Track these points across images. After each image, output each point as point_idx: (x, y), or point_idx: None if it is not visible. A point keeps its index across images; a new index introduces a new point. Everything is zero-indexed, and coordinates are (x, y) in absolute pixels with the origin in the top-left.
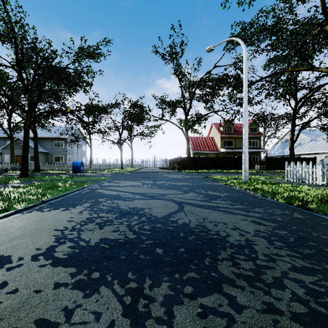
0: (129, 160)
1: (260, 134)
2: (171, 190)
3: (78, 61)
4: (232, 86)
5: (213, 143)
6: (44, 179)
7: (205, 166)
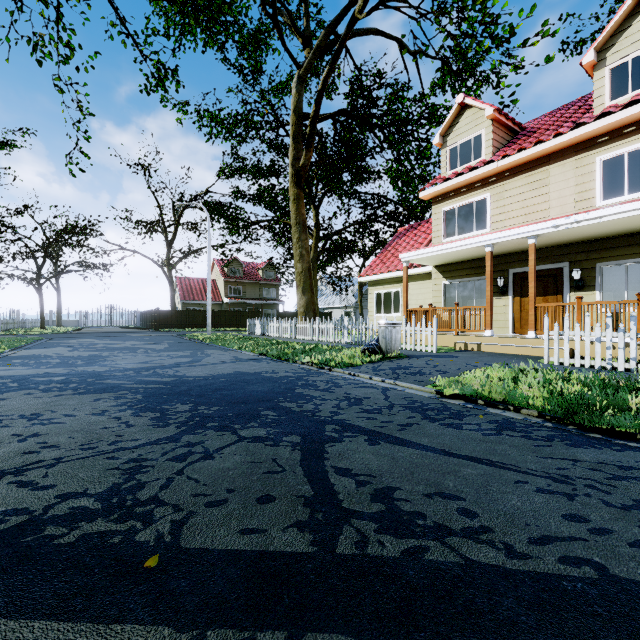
0: (50, 312)
1: (277, 280)
2: (131, 341)
3: None
4: (228, 224)
5: (216, 290)
6: None
7: (198, 323)
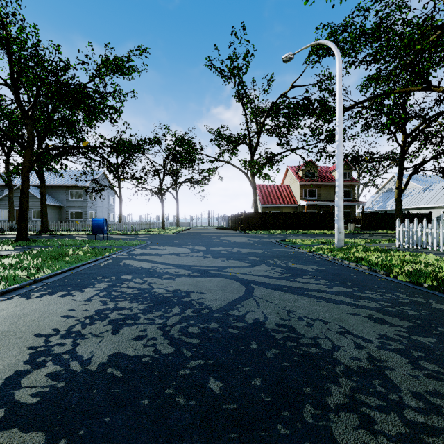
0: (174, 216)
1: (353, 180)
2: (232, 261)
3: (99, 75)
4: (317, 114)
5: (290, 194)
6: (51, 243)
7: (279, 225)
